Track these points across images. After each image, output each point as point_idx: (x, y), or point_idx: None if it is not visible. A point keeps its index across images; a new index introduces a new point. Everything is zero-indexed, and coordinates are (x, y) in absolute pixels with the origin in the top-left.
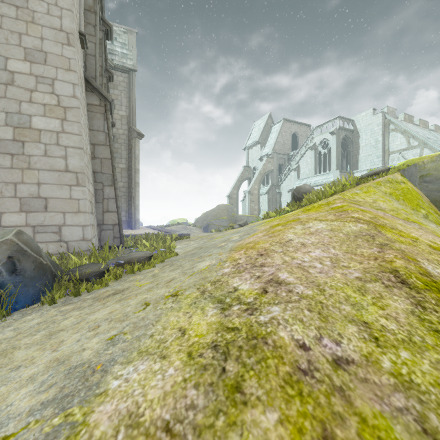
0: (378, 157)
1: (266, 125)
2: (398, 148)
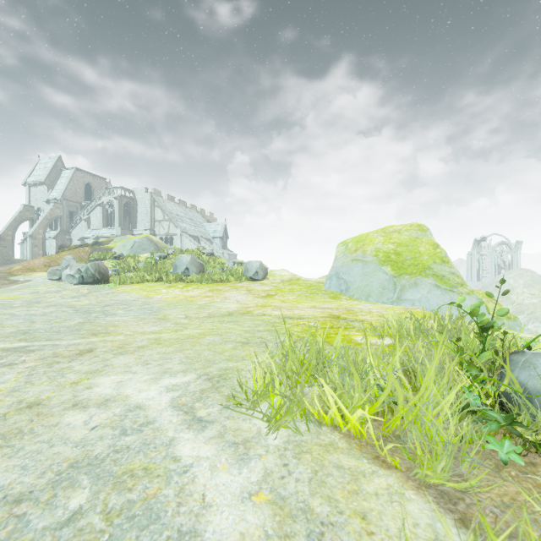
0: (148, 222)
1: (55, 167)
2: (159, 218)
